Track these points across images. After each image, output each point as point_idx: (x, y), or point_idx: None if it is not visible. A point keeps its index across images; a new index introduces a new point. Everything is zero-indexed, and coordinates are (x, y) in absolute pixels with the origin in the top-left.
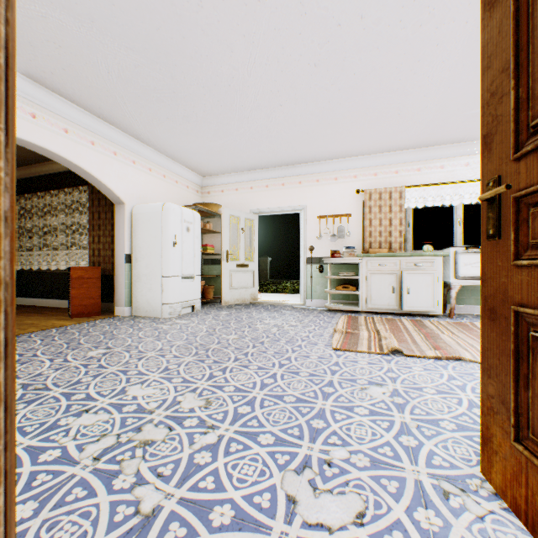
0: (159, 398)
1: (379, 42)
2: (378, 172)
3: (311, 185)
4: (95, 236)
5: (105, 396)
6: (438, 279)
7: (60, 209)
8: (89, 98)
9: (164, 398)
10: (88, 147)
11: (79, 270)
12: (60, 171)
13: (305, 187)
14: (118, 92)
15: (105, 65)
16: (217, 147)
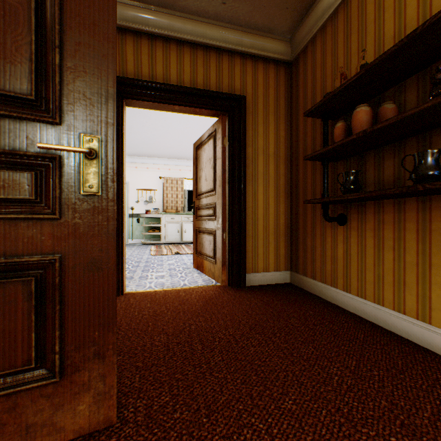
0: None
1: (171, 127)
2: (171, 168)
3: (132, 169)
4: None
5: None
6: None
7: None
8: None
9: None
10: None
11: None
12: None
13: (128, 170)
14: None
15: None
16: None
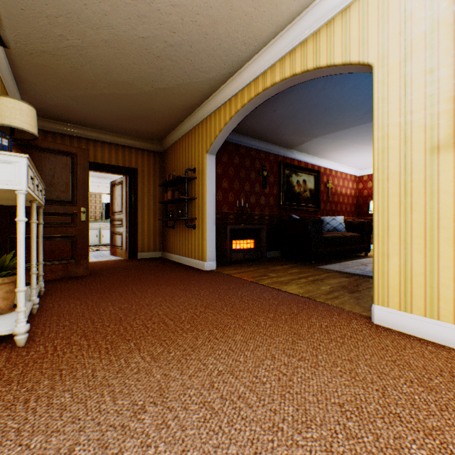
0: None
1: None
2: (91, 185)
3: None
4: None
5: None
6: None
7: None
8: None
9: None
10: None
11: None
12: None
13: None
14: None
15: None
16: None
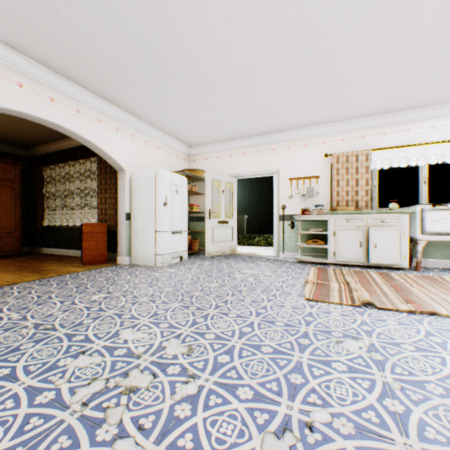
0: (146, 342)
1: (350, 12)
2: (345, 138)
3: (283, 151)
4: (102, 198)
5: (100, 338)
6: (404, 234)
7: (76, 177)
8: (95, 83)
9: (151, 343)
10: (96, 124)
11: (89, 226)
12: (76, 145)
13: (278, 153)
14: (119, 76)
15: (107, 53)
16: (201, 121)
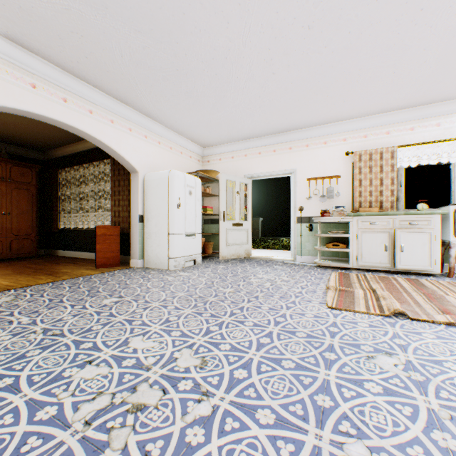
0: (157, 352)
1: None
2: (368, 134)
3: (301, 150)
4: (116, 200)
5: (109, 346)
6: (435, 238)
7: (91, 179)
8: (108, 82)
9: (161, 353)
10: (108, 125)
11: (102, 228)
12: (90, 148)
13: (295, 152)
14: (131, 75)
15: (119, 50)
16: (215, 119)
